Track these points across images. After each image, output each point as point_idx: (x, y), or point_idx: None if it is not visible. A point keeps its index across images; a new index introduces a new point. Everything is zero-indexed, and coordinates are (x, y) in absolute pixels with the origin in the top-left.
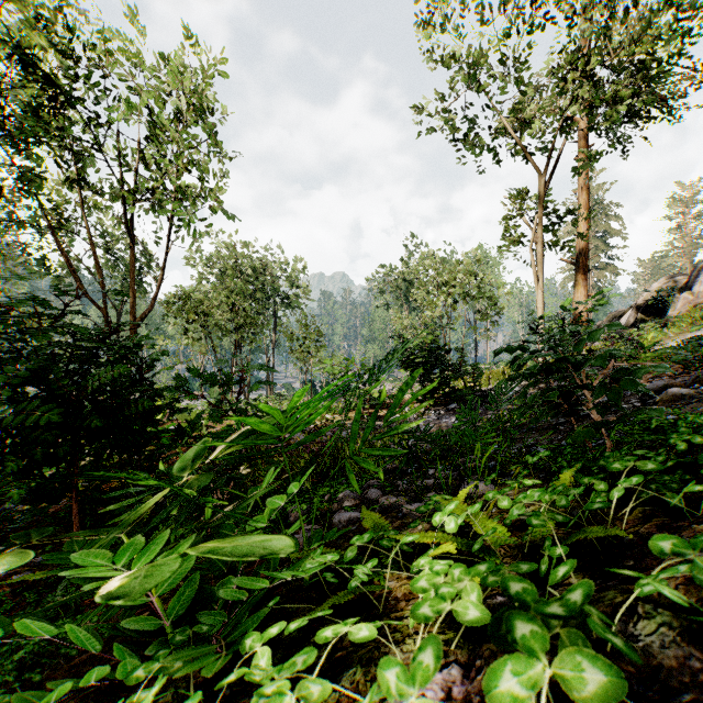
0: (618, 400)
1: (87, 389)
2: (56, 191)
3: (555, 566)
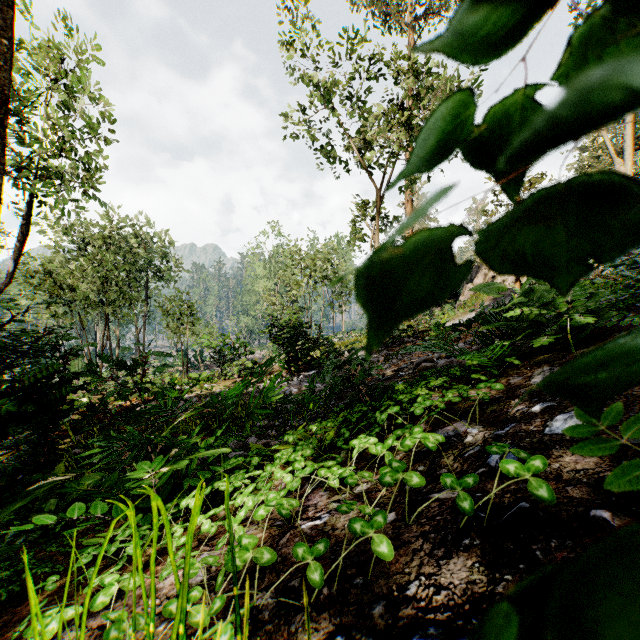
0: (358, 383)
1: (23, 382)
2: None
3: (330, 450)
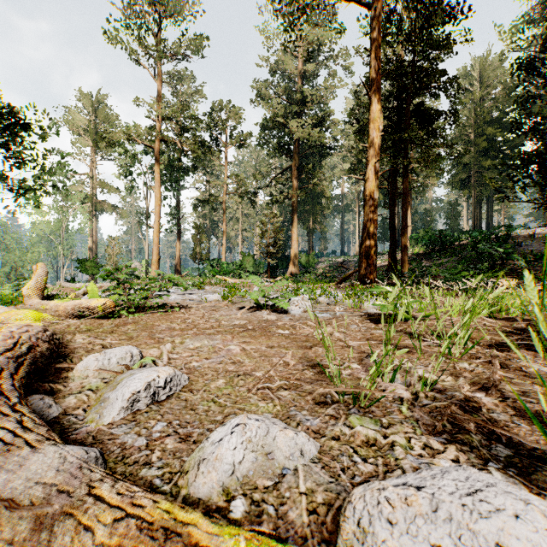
0: None
1: None
2: None
3: None
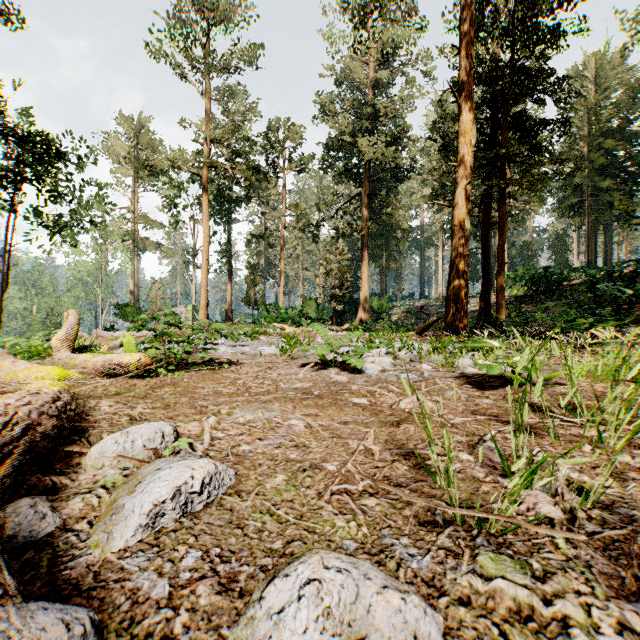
0: None
1: None
2: None
3: None
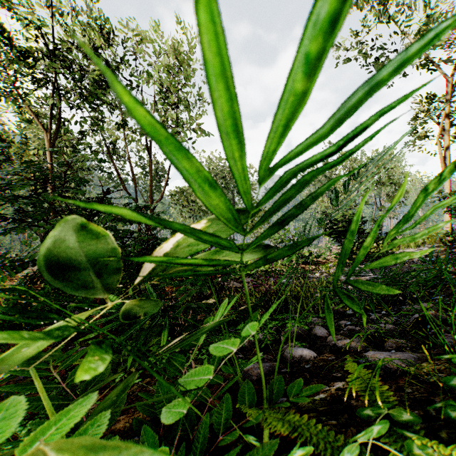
0: None
1: None
2: (112, 133)
3: None
